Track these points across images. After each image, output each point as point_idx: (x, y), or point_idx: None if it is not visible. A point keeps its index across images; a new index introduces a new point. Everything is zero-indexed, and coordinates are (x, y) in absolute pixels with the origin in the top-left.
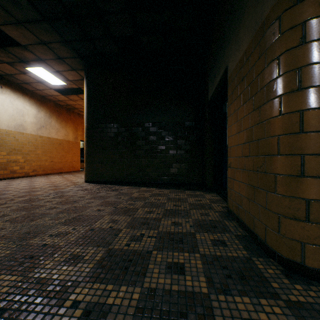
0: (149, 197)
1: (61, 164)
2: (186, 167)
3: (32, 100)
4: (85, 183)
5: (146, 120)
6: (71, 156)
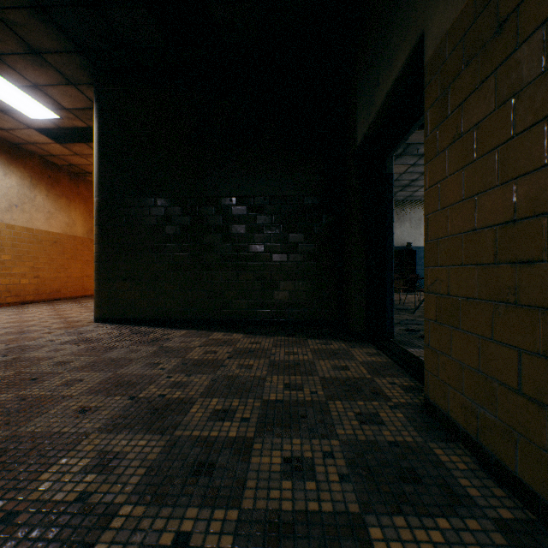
0: (226, 359)
1: (57, 282)
2: (306, 289)
3: None
4: (93, 324)
5: (225, 192)
6: (81, 267)
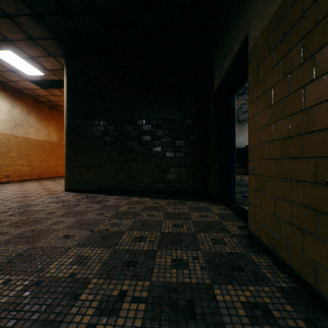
0: (140, 211)
1: (41, 168)
2: (185, 173)
3: (3, 93)
4: (64, 192)
5: (139, 117)
6: (55, 160)
